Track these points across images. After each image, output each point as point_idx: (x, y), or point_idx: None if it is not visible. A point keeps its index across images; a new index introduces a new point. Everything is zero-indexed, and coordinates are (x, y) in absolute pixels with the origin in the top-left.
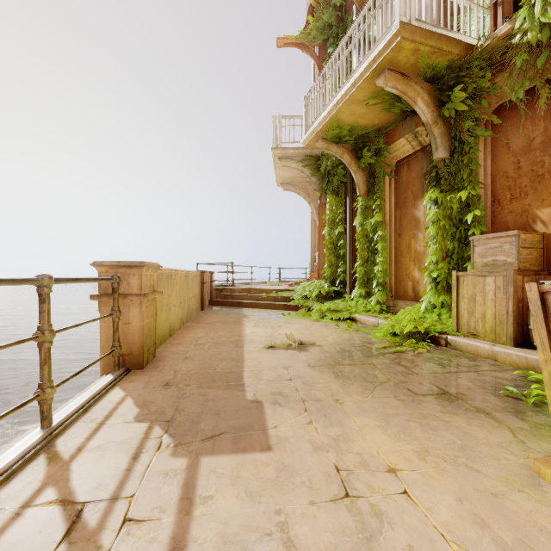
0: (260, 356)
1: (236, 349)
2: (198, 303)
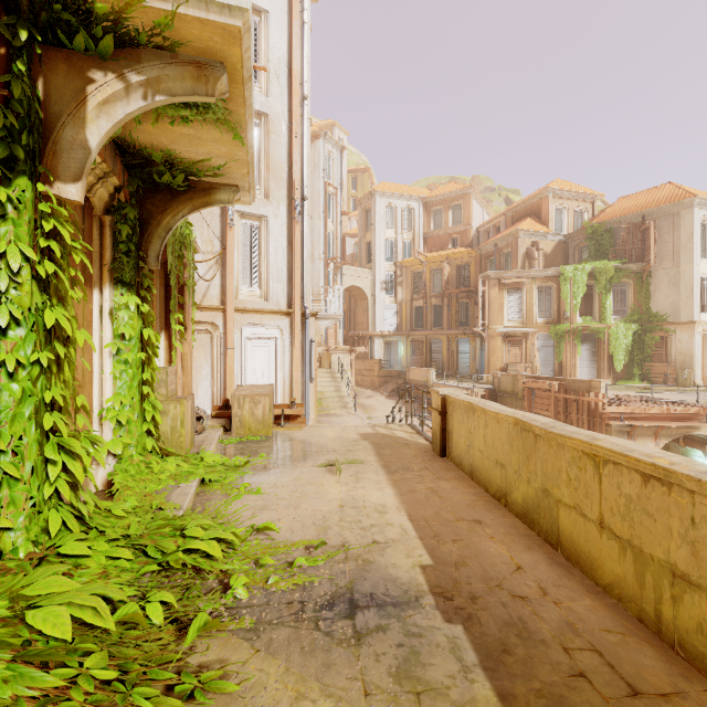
0: (366, 456)
1: (387, 463)
2: (693, 621)
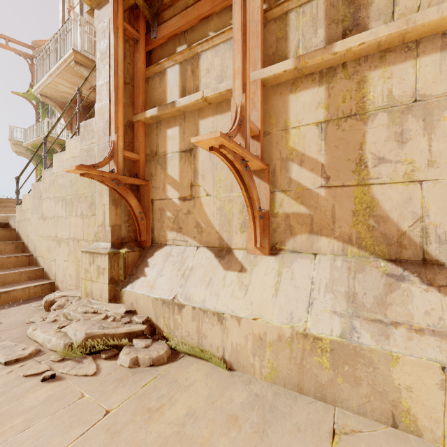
0: None
1: None
2: None
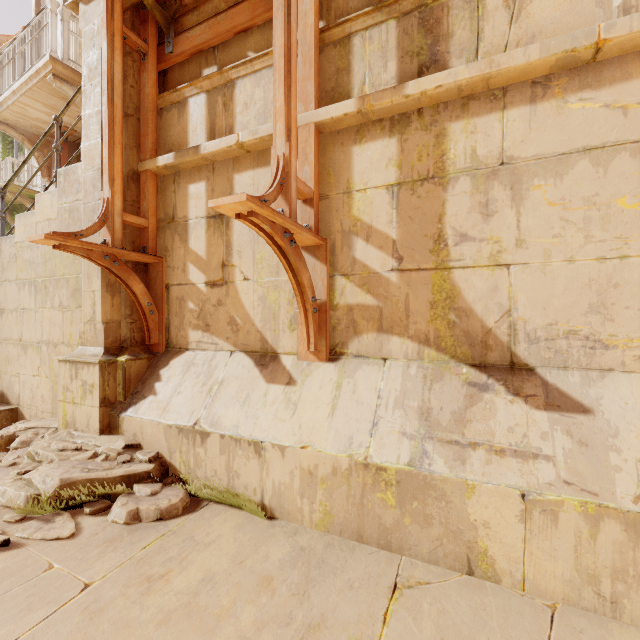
0: None
1: None
2: None
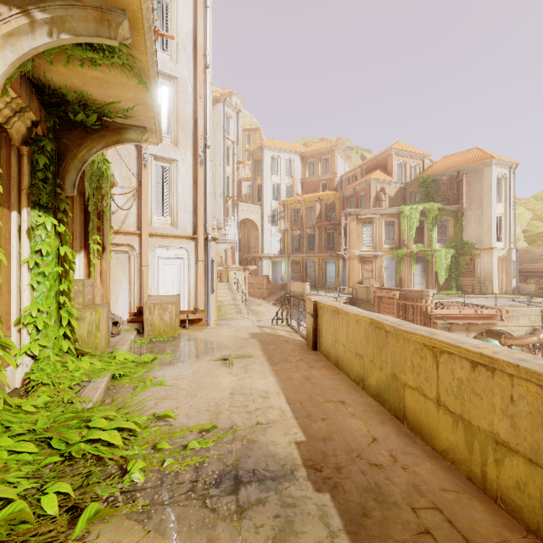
0: (254, 351)
1: (271, 356)
2: (512, 480)
